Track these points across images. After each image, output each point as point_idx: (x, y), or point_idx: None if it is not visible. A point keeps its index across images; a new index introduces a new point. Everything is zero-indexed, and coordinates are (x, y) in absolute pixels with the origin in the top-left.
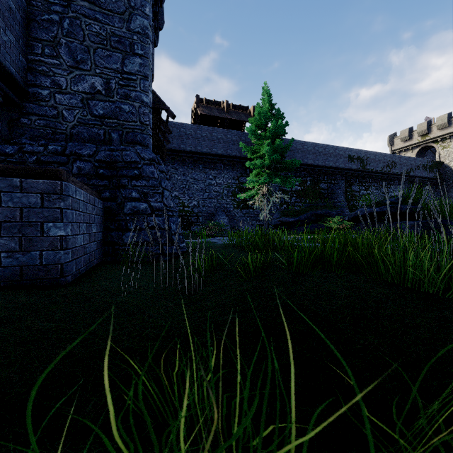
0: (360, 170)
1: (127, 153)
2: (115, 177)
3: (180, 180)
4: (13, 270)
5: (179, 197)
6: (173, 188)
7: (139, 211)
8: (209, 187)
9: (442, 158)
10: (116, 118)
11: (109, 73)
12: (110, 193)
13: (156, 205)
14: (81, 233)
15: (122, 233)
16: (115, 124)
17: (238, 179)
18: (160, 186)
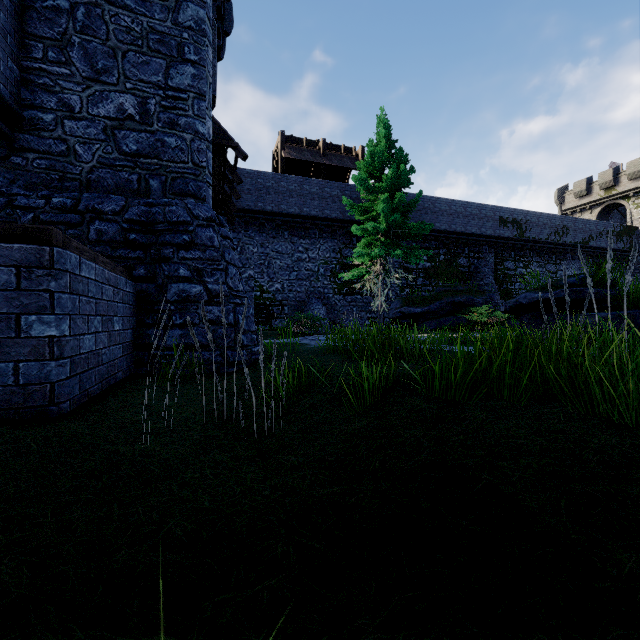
0: (517, 238)
1: (172, 209)
2: (153, 245)
3: (257, 254)
4: None
5: (255, 278)
6: (247, 265)
7: (190, 298)
8: (299, 264)
9: (635, 222)
10: (156, 157)
11: (146, 88)
12: (146, 270)
13: (215, 288)
14: (92, 331)
15: (163, 331)
16: (155, 167)
17: (341, 252)
18: (222, 259)
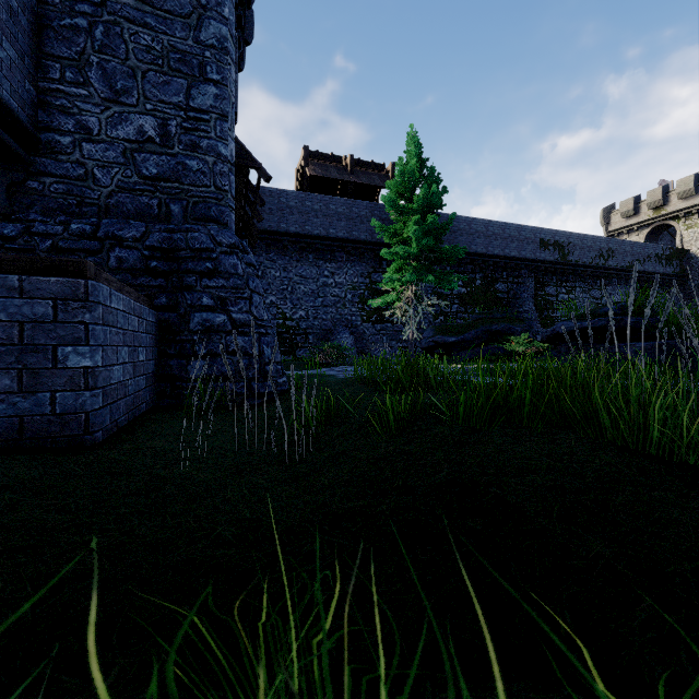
0: (559, 262)
1: (194, 235)
2: (175, 273)
3: (279, 279)
4: (7, 422)
5: (277, 305)
6: (268, 291)
7: (214, 328)
8: (324, 290)
9: (685, 244)
10: (178, 181)
11: (166, 109)
12: (168, 299)
13: (240, 318)
14: (120, 362)
15: (186, 362)
16: (176, 191)
17: (369, 276)
18: (246, 287)
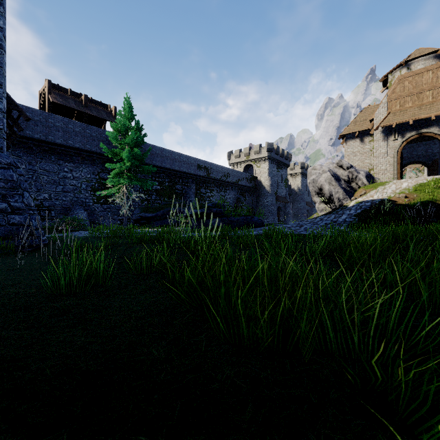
0: (206, 177)
1: None
2: None
3: (25, 170)
4: None
5: None
6: None
7: None
8: (64, 180)
9: (256, 174)
10: None
11: None
12: None
13: (16, 205)
14: None
15: None
16: None
17: (99, 174)
18: (20, 188)
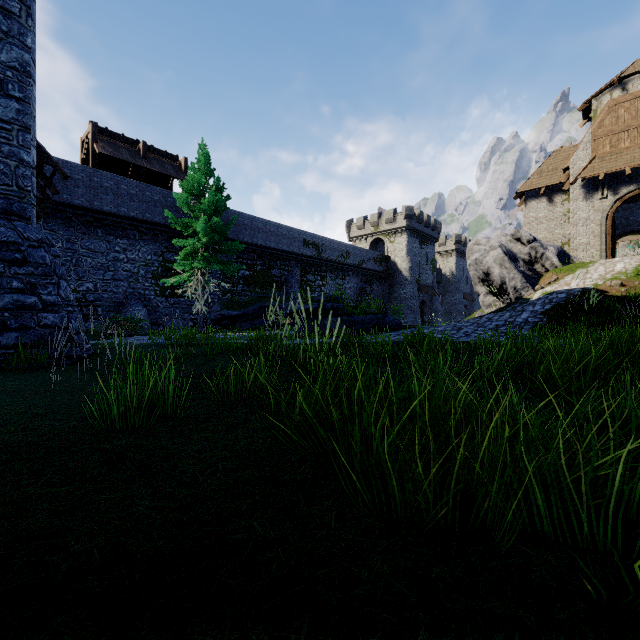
0: (316, 257)
1: (0, 229)
2: None
3: (62, 249)
4: None
5: None
6: None
7: (25, 306)
8: (115, 264)
9: (389, 253)
10: None
11: None
12: None
13: (50, 299)
14: None
15: None
16: None
17: (163, 255)
18: (54, 275)
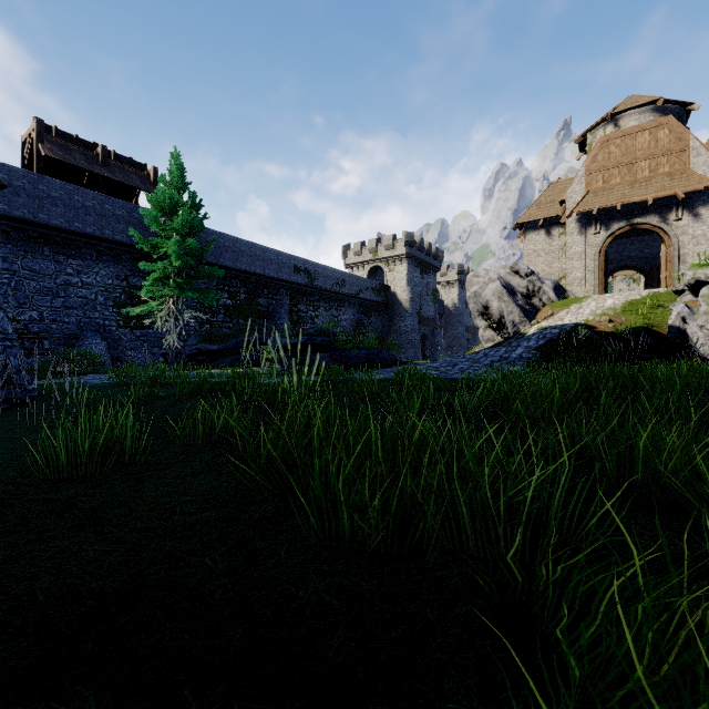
0: (308, 285)
1: None
2: None
3: None
4: None
5: None
6: None
7: None
8: (67, 289)
9: (389, 282)
10: None
11: None
12: None
13: None
14: None
15: None
16: None
17: (127, 280)
18: None
